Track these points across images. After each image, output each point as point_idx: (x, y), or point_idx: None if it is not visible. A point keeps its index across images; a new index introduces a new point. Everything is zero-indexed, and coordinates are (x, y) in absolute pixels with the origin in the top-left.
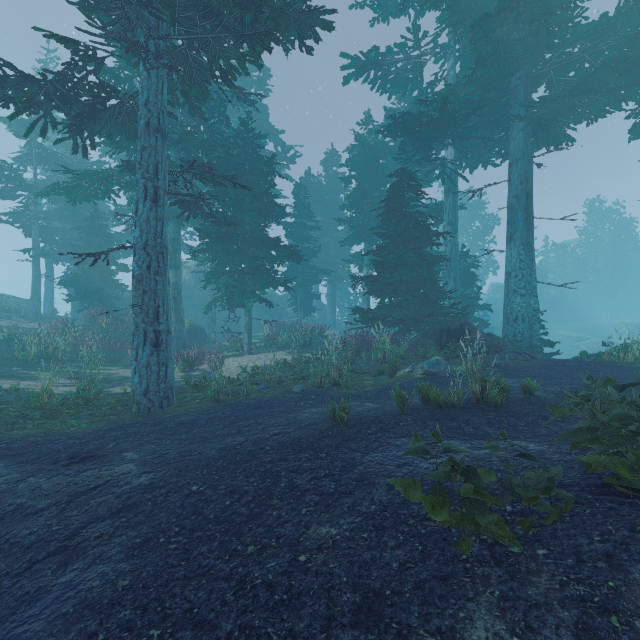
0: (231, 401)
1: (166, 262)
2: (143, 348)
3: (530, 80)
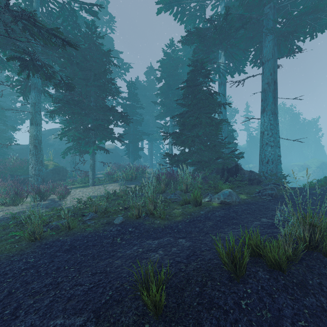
0: (48, 239)
1: None
2: None
3: (276, 9)
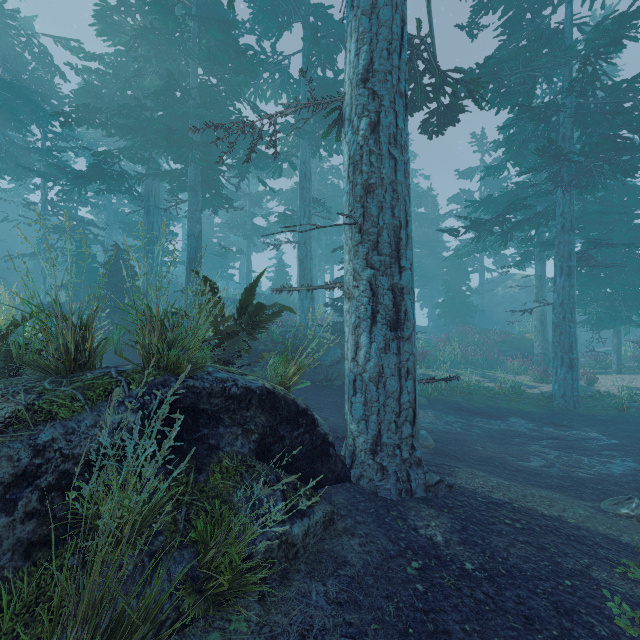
0: (633, 413)
1: (574, 313)
2: (560, 368)
3: None
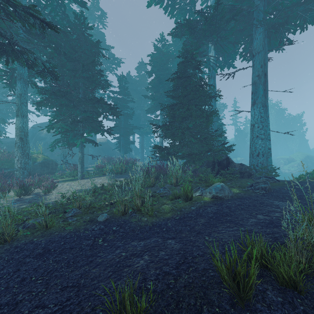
0: (21, 241)
1: None
2: None
3: (266, 2)
